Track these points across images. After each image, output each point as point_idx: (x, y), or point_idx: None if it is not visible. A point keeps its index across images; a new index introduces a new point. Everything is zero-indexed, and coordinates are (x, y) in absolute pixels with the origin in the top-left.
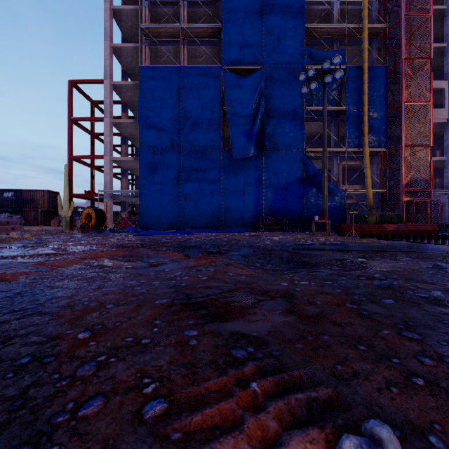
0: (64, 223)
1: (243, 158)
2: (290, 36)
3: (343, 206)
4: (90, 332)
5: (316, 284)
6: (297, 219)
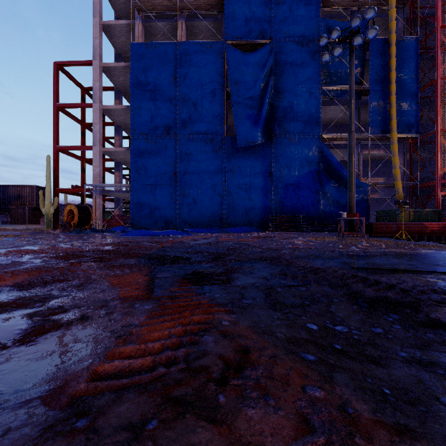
0: (45, 221)
1: (249, 147)
2: (303, 5)
3: (366, 202)
4: None
5: None
6: (312, 216)
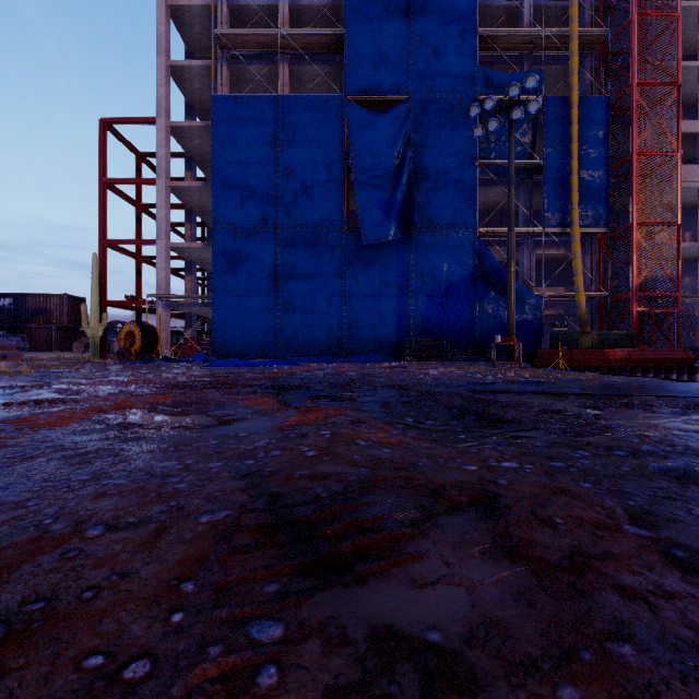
0: (91, 347)
1: (378, 244)
2: (453, 49)
3: (538, 320)
4: (3, 628)
5: (535, 468)
6: (466, 340)
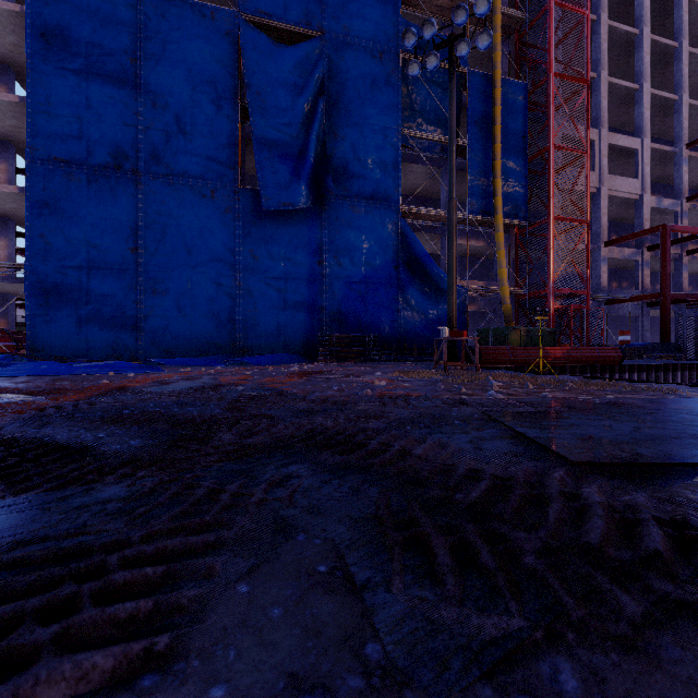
0: None
1: (284, 212)
2: None
3: (463, 315)
4: None
5: None
6: (388, 337)
